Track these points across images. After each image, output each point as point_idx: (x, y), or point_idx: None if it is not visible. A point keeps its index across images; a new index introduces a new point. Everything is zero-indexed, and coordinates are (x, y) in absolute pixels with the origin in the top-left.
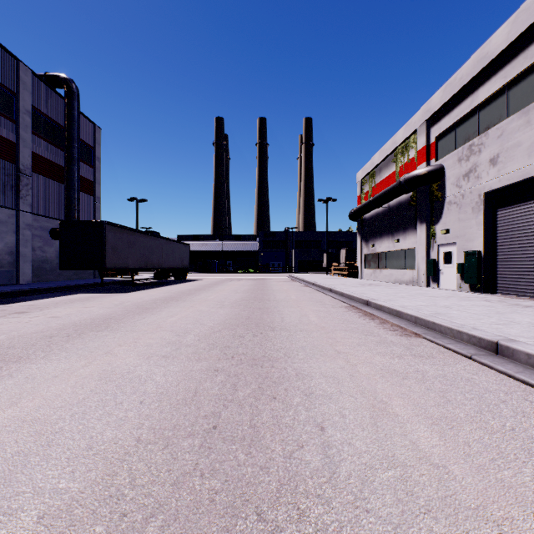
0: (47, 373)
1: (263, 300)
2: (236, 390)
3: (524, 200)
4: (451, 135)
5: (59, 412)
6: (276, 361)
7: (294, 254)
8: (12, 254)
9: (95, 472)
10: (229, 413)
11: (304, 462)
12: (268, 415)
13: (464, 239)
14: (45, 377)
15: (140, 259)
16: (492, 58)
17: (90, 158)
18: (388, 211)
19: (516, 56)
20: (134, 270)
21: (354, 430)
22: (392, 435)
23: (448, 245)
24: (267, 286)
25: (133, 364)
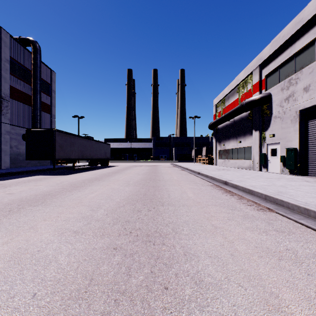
0: None
1: (155, 180)
2: (130, 275)
3: None
4: (276, 74)
5: None
6: (166, 237)
7: (174, 150)
8: None
9: None
10: (119, 315)
11: None
12: None
13: (285, 140)
14: None
15: (78, 153)
16: (306, 21)
17: (48, 91)
18: (233, 123)
19: None
20: (74, 160)
21: None
22: None
23: (274, 144)
24: (158, 170)
25: (47, 240)
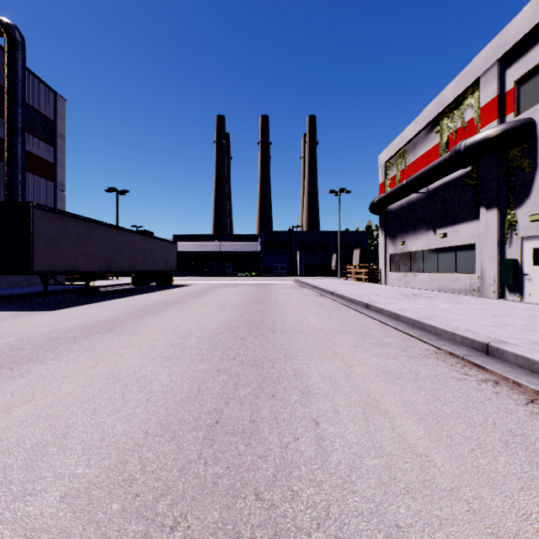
0: None
1: (262, 331)
2: None
3: None
4: None
5: None
6: None
7: (299, 256)
8: None
9: None
10: None
11: None
12: None
13: None
14: None
15: (99, 259)
16: None
17: (50, 135)
18: (427, 197)
19: None
20: (89, 275)
21: None
22: None
23: None
24: (270, 296)
25: None
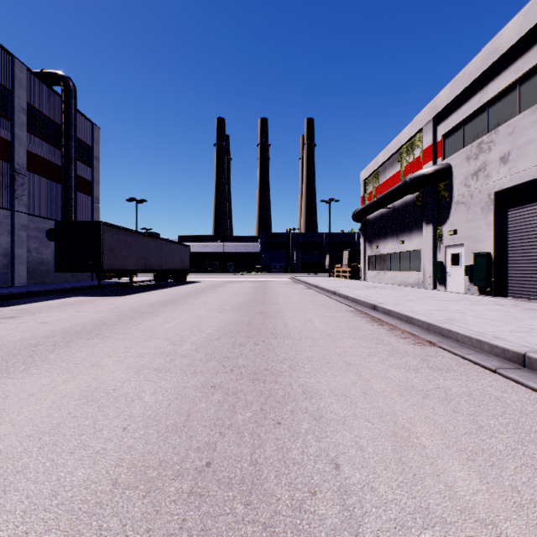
0: (22, 390)
1: (265, 304)
2: (235, 412)
3: (536, 200)
4: (459, 133)
5: (26, 443)
6: (280, 375)
7: (296, 256)
8: (6, 256)
9: (55, 533)
10: (226, 444)
11: (318, 517)
12: (272, 447)
13: (472, 240)
14: (19, 396)
15: (139, 260)
16: (503, 52)
17: (88, 158)
18: (392, 212)
19: (528, 49)
20: (133, 272)
21: (375, 468)
22: (422, 475)
23: (456, 247)
24: (269, 289)
25: (121, 378)
